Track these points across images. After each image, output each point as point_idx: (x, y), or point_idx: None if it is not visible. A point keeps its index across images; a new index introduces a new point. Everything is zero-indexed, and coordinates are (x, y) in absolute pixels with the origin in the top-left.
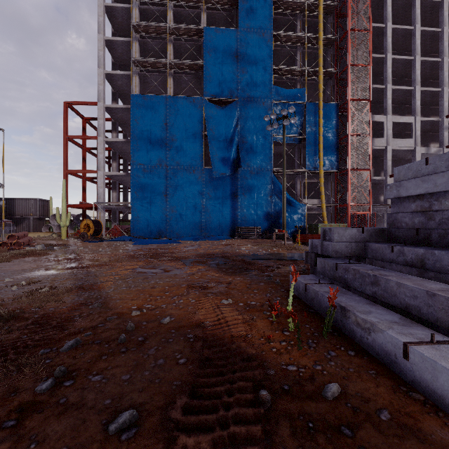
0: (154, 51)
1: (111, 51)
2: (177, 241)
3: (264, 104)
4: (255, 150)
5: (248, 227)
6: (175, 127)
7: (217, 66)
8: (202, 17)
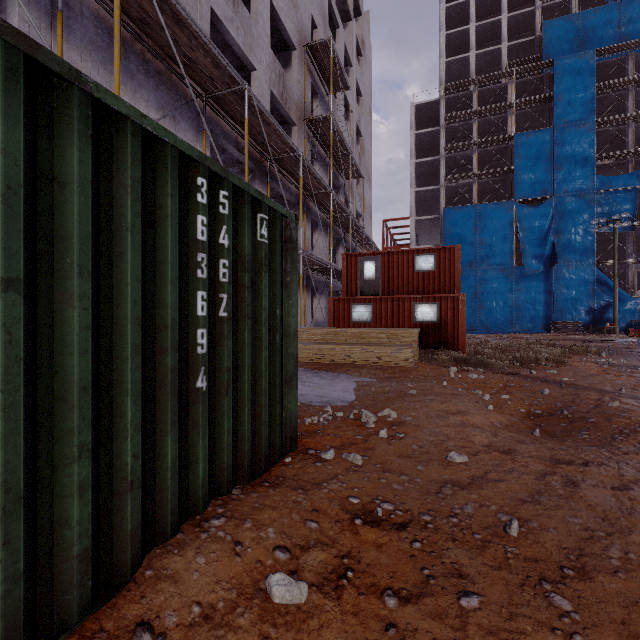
0: (456, 160)
1: (415, 168)
2: (501, 333)
3: (584, 196)
4: (572, 244)
5: (566, 322)
6: (484, 231)
7: (529, 168)
8: (509, 120)
